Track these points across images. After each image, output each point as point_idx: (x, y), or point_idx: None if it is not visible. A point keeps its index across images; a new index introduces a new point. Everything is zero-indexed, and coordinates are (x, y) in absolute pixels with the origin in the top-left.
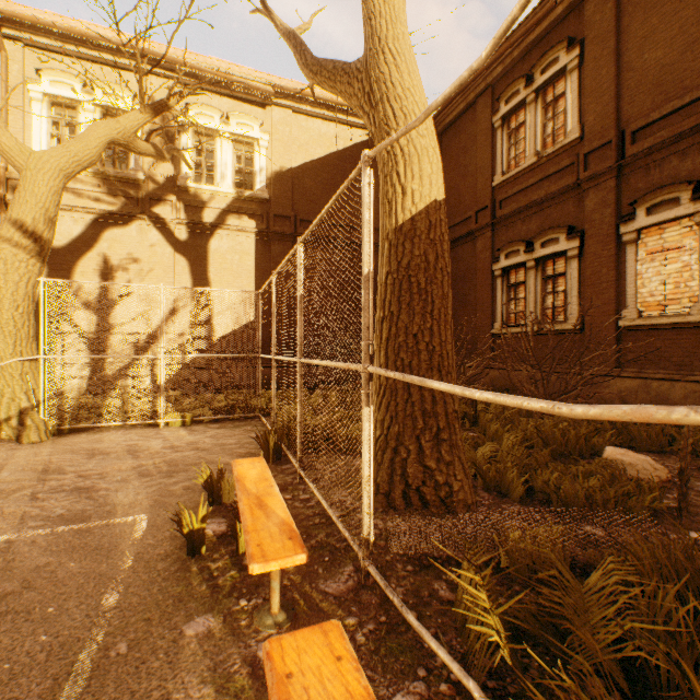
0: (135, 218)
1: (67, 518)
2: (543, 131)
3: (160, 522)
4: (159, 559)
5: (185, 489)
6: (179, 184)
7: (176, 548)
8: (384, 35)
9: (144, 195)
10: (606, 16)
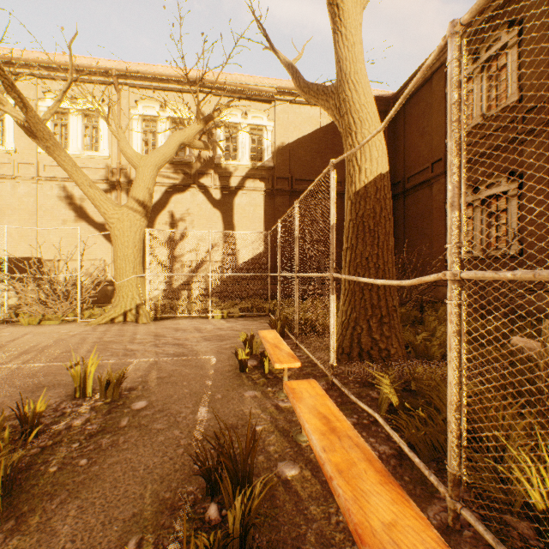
0: (189, 187)
1: (177, 355)
2: (487, 97)
3: (222, 359)
4: (226, 372)
5: (231, 347)
6: (216, 162)
7: (233, 369)
8: (348, 72)
9: (195, 171)
10: (541, 1)
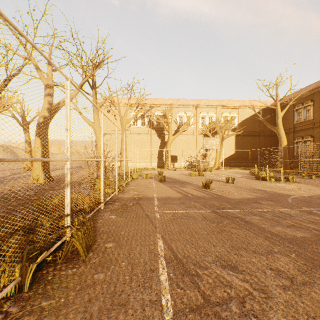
0: (214, 135)
1: None
2: (305, 115)
3: None
4: None
5: None
6: None
7: None
8: (279, 128)
9: (215, 130)
10: (318, 99)
